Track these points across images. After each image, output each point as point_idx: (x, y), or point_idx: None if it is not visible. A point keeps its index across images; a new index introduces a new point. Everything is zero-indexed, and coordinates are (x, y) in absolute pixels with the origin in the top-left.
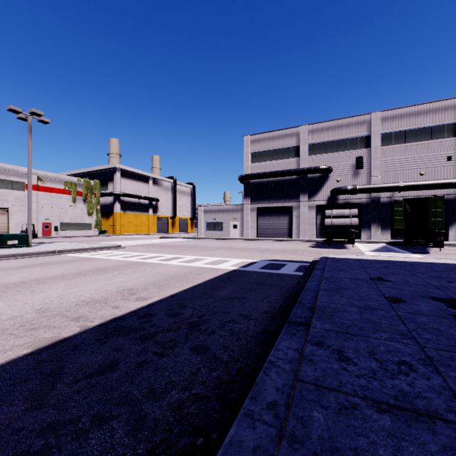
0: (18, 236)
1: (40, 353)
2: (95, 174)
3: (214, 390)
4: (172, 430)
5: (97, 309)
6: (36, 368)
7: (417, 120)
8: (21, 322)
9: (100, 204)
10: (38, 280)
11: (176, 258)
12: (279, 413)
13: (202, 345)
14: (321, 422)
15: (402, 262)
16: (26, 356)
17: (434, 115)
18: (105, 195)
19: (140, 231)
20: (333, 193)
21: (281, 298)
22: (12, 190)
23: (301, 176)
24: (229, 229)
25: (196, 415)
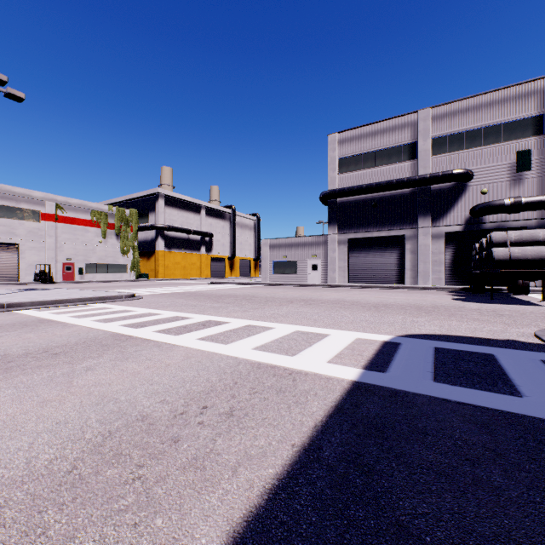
0: None
1: None
2: (134, 203)
3: None
4: None
5: None
6: None
7: None
8: None
9: (140, 240)
10: None
11: (203, 326)
12: None
13: None
14: None
15: None
16: None
17: None
18: (144, 229)
19: (190, 274)
20: (476, 212)
21: None
22: (23, 221)
23: (418, 188)
24: (305, 270)
25: None
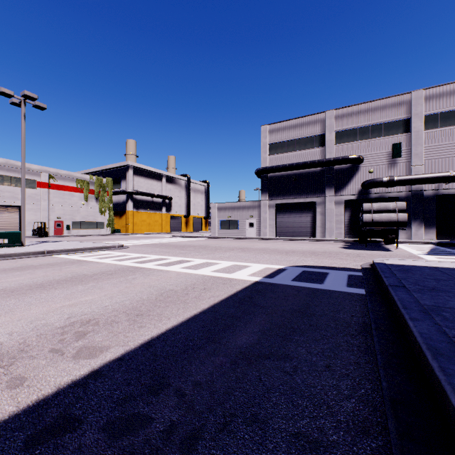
0: (9, 234)
1: None
2: (109, 172)
3: None
4: None
5: None
6: None
7: None
8: None
9: (114, 202)
10: None
11: (180, 262)
12: None
13: None
14: None
15: None
16: None
17: None
18: (117, 193)
19: (153, 230)
20: (365, 186)
21: (367, 361)
22: None
23: (326, 168)
24: (244, 227)
25: None
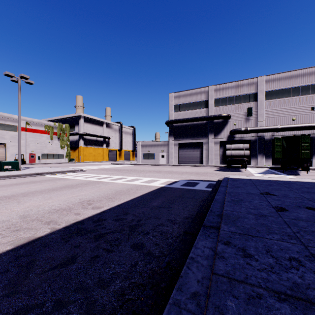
0: (12, 162)
1: (19, 249)
2: (66, 120)
3: (148, 279)
4: (116, 314)
5: (64, 215)
6: (15, 261)
7: (290, 81)
8: (7, 225)
9: (70, 140)
10: (23, 194)
11: (121, 178)
12: (200, 302)
13: (140, 243)
14: (234, 310)
15: (281, 181)
16: (9, 252)
17: (302, 78)
18: (72, 134)
19: (97, 159)
20: (231, 133)
21: (197, 207)
22: (8, 131)
23: (208, 121)
24: (158, 158)
25: (134, 301)
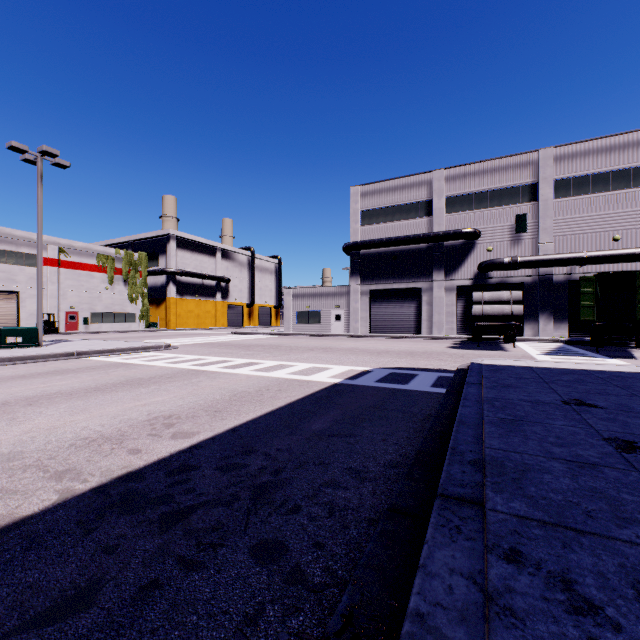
0: (23, 330)
1: None
2: (141, 244)
3: None
4: None
5: (103, 455)
6: None
7: (608, 158)
8: None
9: (148, 286)
10: (30, 399)
11: (249, 365)
12: None
13: (274, 540)
14: None
15: (603, 373)
16: None
17: (636, 150)
18: (154, 274)
19: (204, 324)
20: (482, 268)
21: (416, 436)
22: (24, 266)
23: (434, 244)
24: (329, 321)
25: None
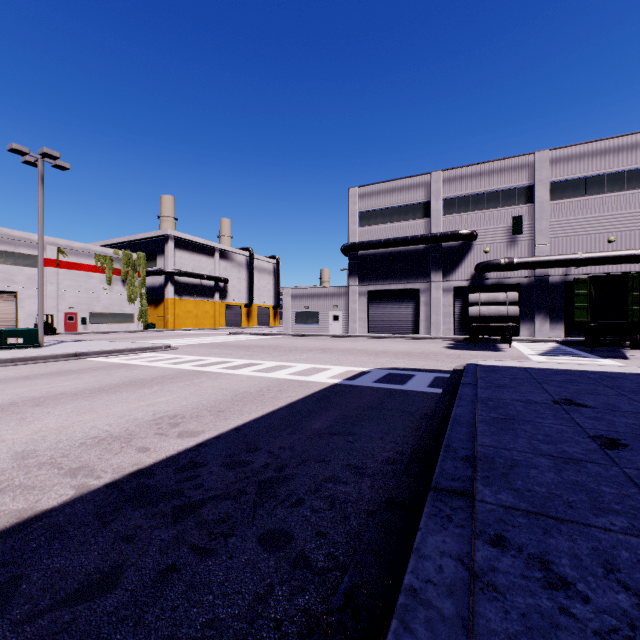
0: (24, 331)
1: None
2: (140, 244)
3: None
4: None
5: (113, 453)
6: None
7: (603, 161)
8: None
9: (146, 286)
10: (36, 400)
11: (249, 366)
12: None
13: (280, 530)
14: None
15: (594, 373)
16: None
17: (630, 153)
18: (152, 274)
19: (202, 324)
20: (479, 269)
21: (413, 435)
22: (22, 267)
23: (431, 245)
24: (327, 321)
25: None
